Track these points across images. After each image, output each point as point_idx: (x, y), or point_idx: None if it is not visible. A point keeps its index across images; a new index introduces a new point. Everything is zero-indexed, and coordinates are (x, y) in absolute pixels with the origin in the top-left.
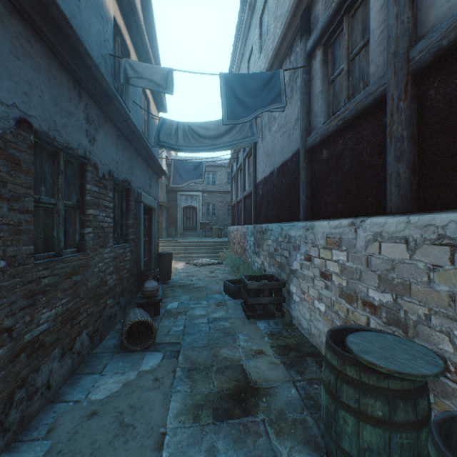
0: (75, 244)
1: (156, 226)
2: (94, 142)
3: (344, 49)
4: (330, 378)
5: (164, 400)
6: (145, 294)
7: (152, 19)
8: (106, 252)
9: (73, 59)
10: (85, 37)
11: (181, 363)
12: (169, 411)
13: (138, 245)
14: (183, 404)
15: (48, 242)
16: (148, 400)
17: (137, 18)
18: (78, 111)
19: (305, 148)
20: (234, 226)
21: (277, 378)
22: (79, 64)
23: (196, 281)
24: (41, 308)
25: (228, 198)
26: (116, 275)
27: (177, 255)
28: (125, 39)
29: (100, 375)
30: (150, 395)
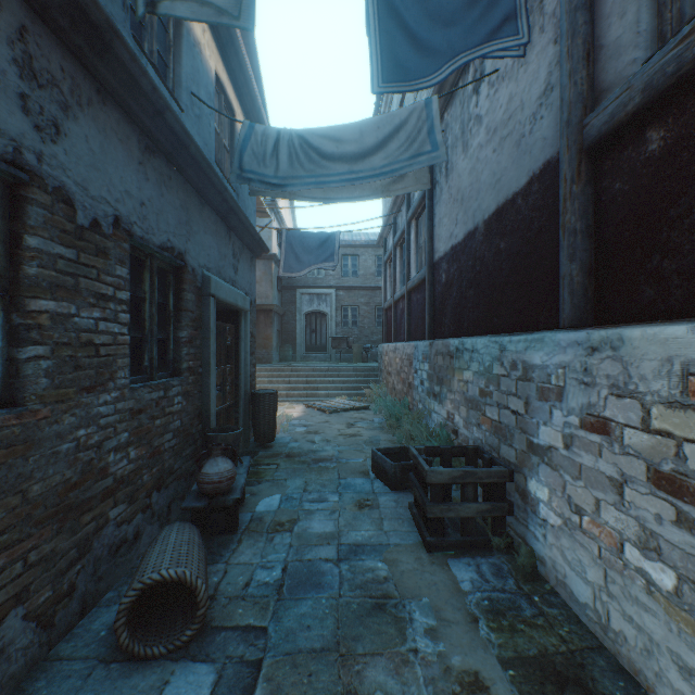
0: None
1: (247, 343)
2: (57, 136)
3: None
4: None
5: None
6: (203, 489)
7: None
8: (103, 401)
9: None
10: None
11: None
12: None
13: (205, 380)
14: None
15: None
16: None
17: None
18: None
19: (579, 144)
20: (389, 343)
21: None
22: None
23: (320, 445)
24: None
25: (379, 298)
26: (138, 450)
27: (293, 392)
28: None
29: None
30: None
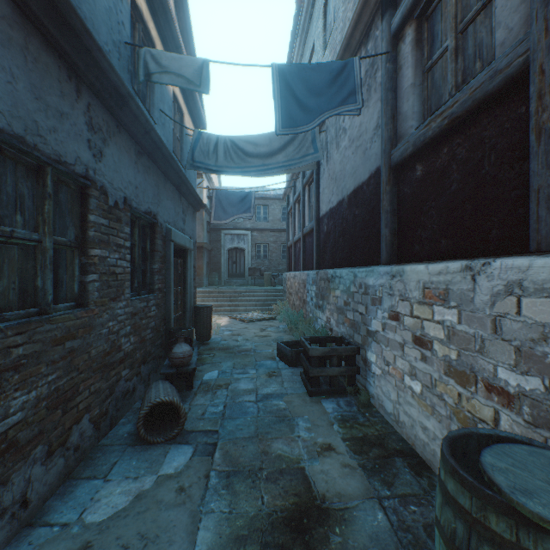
0: (72, 297)
1: (191, 272)
2: (101, 157)
3: (450, 18)
4: (456, 526)
5: (190, 525)
6: (173, 362)
7: (186, 7)
8: (119, 307)
9: (65, 36)
10: (86, 12)
11: (217, 463)
12: (196, 547)
13: (167, 296)
14: (216, 535)
15: (27, 294)
16: (166, 525)
17: (164, 0)
18: (76, 112)
19: (389, 164)
20: (291, 271)
21: (354, 491)
22: (74, 44)
23: (242, 342)
24: (10, 392)
25: (284, 238)
26: (134, 337)
27: (220, 308)
28: (148, 27)
29: (103, 482)
30: (170, 517)
